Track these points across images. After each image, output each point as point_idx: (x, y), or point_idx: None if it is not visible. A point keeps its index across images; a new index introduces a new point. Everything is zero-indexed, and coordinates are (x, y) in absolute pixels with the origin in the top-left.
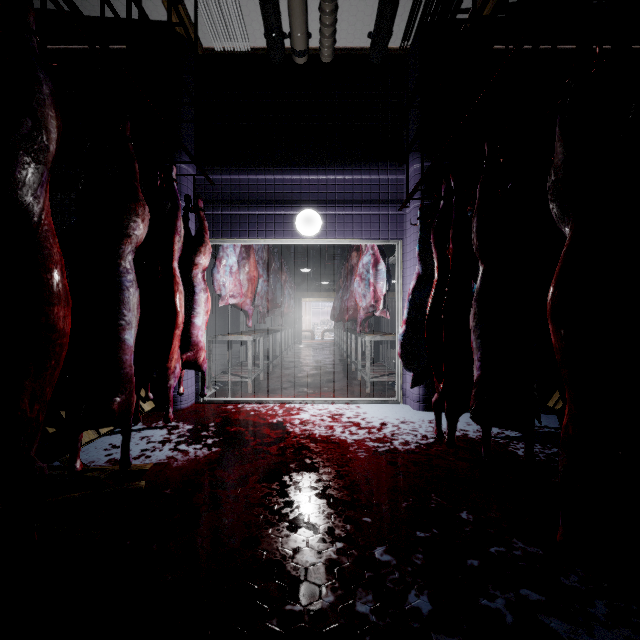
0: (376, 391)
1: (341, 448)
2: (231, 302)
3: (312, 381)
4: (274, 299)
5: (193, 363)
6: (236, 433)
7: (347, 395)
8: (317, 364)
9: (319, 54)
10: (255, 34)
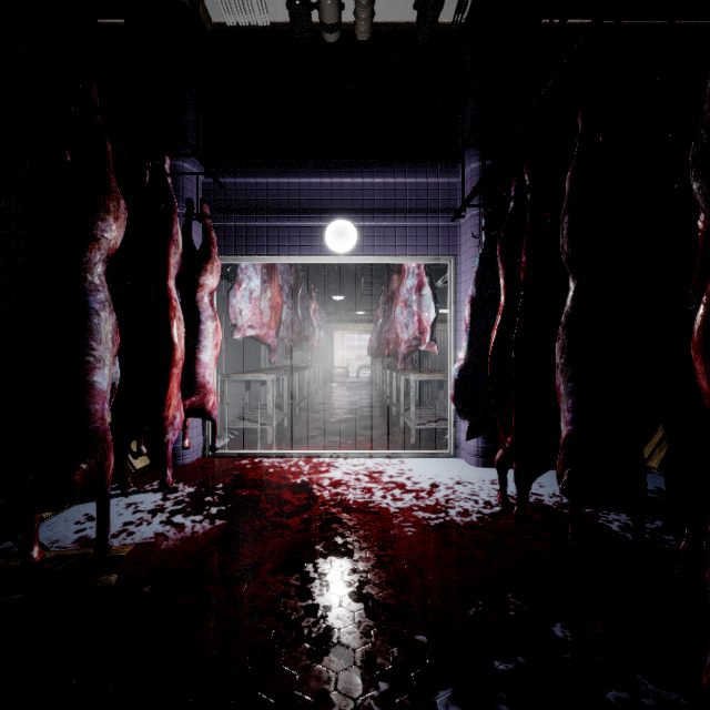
0: (422, 441)
1: (382, 520)
2: (247, 333)
3: (346, 428)
4: (301, 331)
5: (195, 409)
6: (249, 498)
7: (388, 446)
8: (352, 406)
9: (354, 30)
10: (275, 4)
